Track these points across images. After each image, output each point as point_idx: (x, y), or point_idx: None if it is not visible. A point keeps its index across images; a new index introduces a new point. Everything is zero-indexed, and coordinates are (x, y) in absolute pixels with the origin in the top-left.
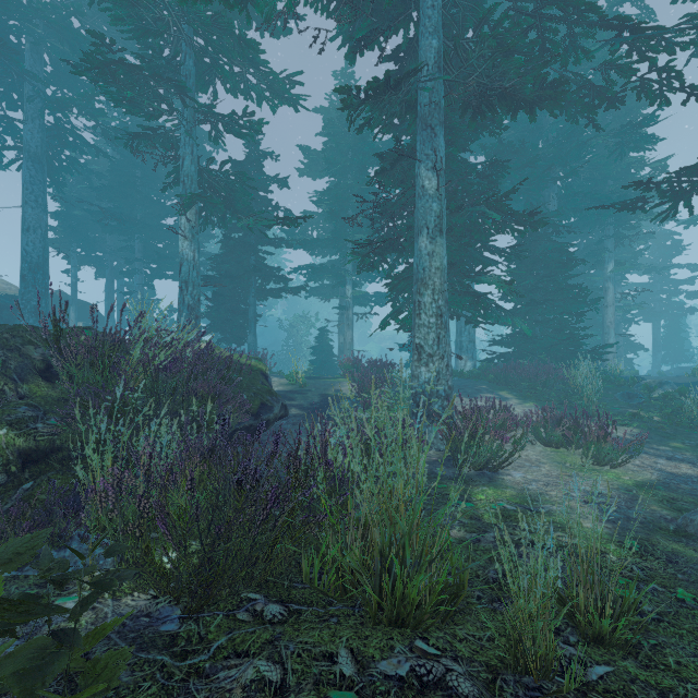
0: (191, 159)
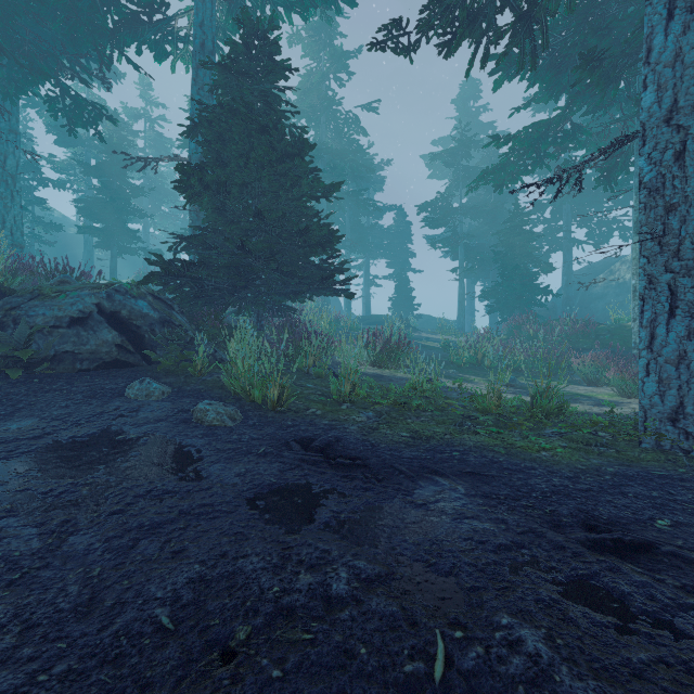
0: None
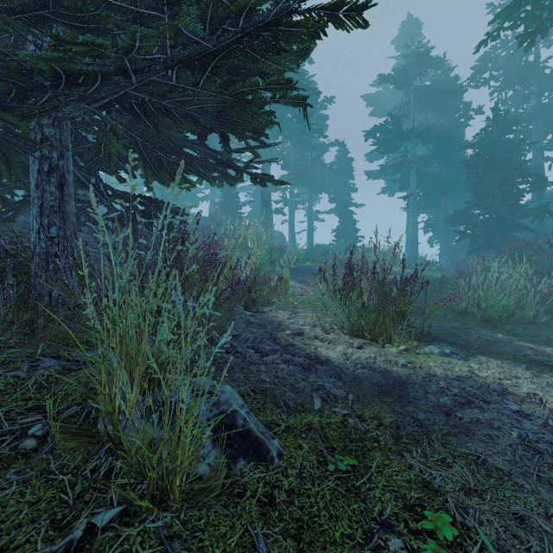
0: None
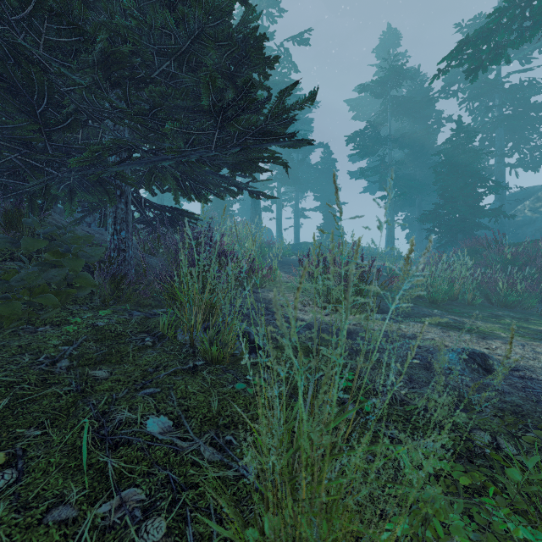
0: None
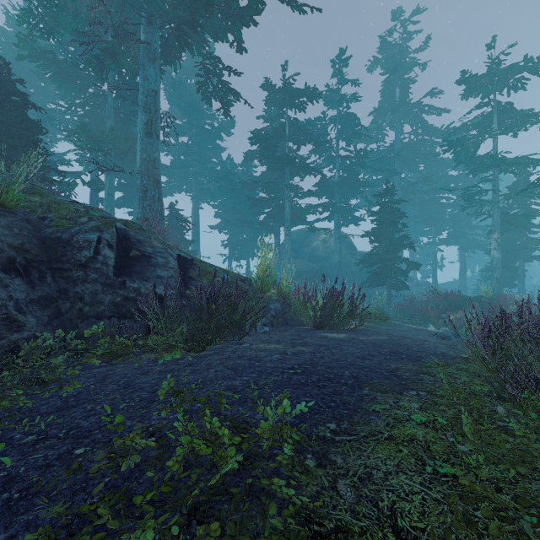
0: (497, 214)
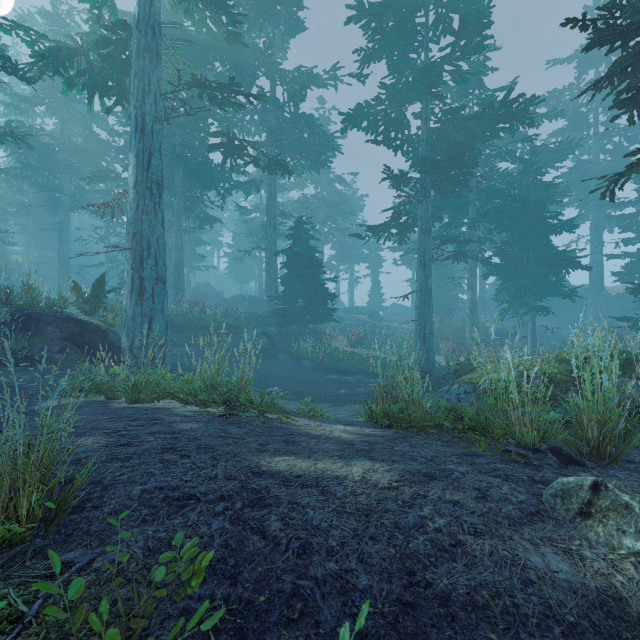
0: None
